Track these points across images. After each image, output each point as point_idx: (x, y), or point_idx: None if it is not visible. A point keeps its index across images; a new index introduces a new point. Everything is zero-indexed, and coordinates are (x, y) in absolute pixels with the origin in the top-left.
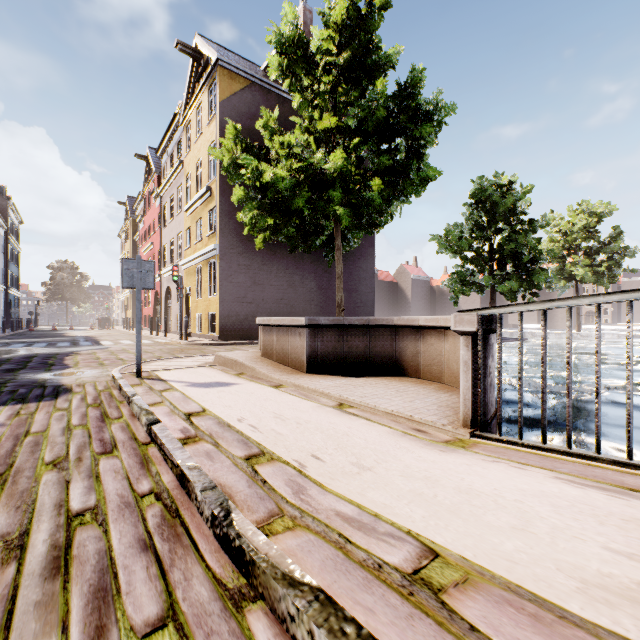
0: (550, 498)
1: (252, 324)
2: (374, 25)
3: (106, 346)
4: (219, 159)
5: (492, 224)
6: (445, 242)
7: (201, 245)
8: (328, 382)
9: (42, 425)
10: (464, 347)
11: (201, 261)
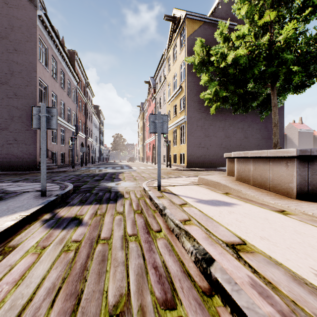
0: None
1: (204, 159)
2: None
3: (134, 169)
4: (186, 69)
5: None
6: None
7: (176, 118)
8: None
9: (108, 229)
10: None
11: (176, 126)
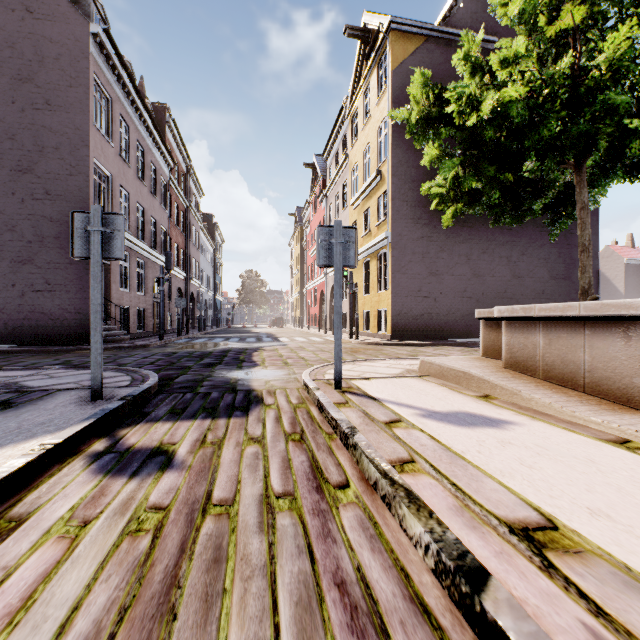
0: None
1: (428, 322)
2: None
3: (284, 343)
4: (391, 135)
5: None
6: None
7: (369, 237)
8: None
9: (229, 480)
10: None
11: (369, 254)
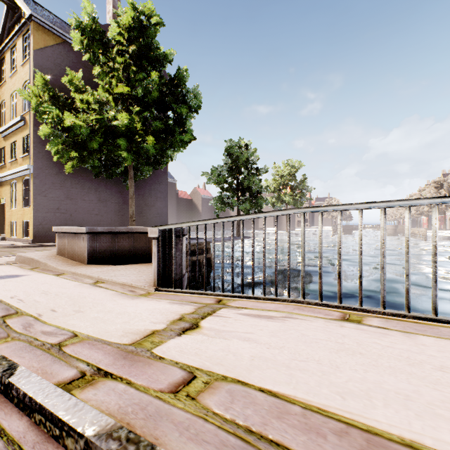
0: (155, 310)
1: None
2: (152, 34)
3: None
4: None
5: (237, 168)
6: (210, 177)
7: (16, 164)
8: (98, 269)
9: None
10: (154, 245)
11: (16, 177)
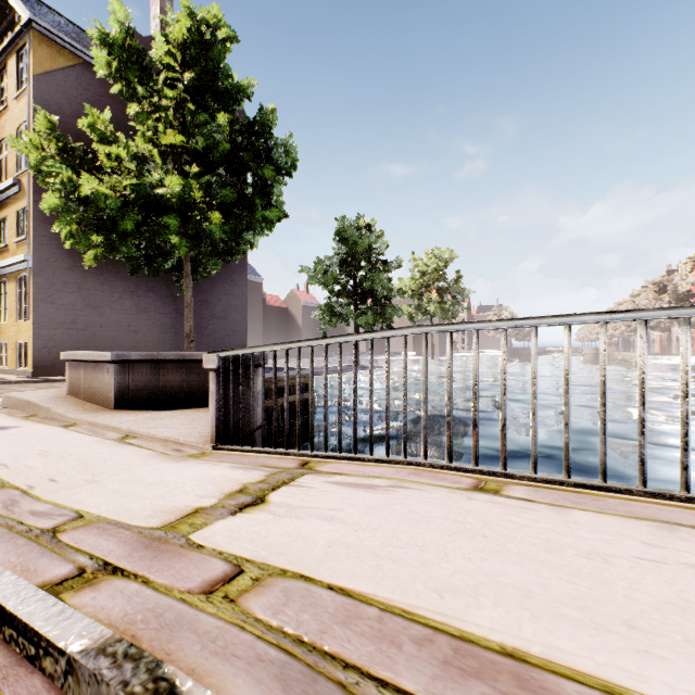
0: (206, 478)
1: None
2: (220, 55)
3: None
4: None
5: (354, 261)
6: (313, 274)
7: (6, 252)
8: (130, 417)
9: None
10: (212, 381)
11: (6, 273)
